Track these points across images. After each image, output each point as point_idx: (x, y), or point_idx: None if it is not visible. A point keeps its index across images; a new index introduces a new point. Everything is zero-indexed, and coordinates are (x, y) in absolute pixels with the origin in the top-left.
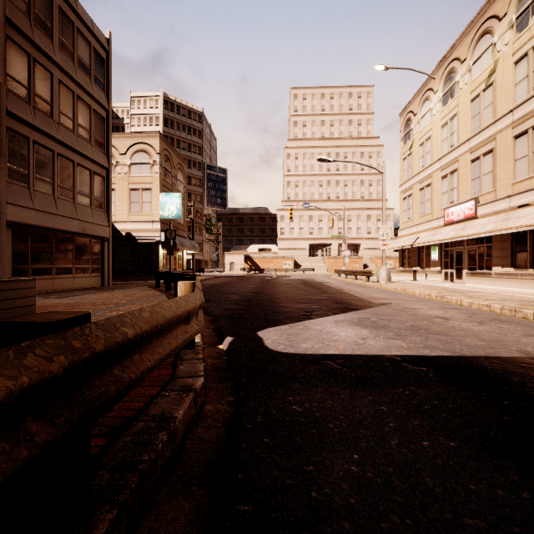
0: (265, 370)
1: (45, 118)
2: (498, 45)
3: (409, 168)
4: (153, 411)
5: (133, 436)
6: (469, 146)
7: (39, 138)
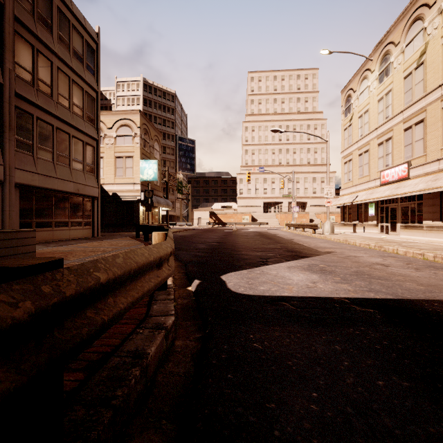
0: (228, 309)
1: (46, 99)
2: (428, 29)
3: (349, 137)
4: (128, 347)
5: (108, 371)
6: (402, 117)
7: (41, 114)
